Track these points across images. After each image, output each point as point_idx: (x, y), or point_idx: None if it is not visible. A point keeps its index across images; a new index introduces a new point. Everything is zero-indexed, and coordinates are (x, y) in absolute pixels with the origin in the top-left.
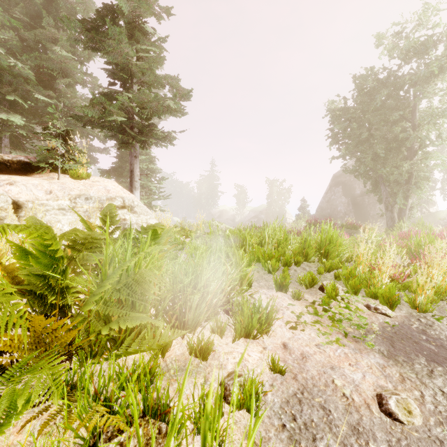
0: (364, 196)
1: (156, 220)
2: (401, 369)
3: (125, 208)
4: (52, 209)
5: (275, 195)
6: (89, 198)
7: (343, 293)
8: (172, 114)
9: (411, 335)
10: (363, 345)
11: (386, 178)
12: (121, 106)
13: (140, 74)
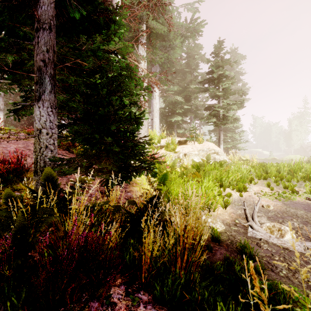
0: None
1: (227, 158)
2: (284, 206)
3: (215, 153)
4: (193, 155)
5: None
6: (203, 150)
7: (303, 193)
8: (237, 108)
9: None
10: (280, 201)
11: None
12: (214, 113)
13: (222, 96)
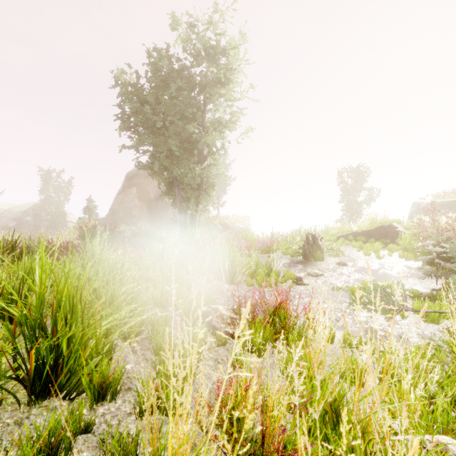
0: (158, 201)
1: None
2: None
3: None
4: None
5: (50, 190)
6: None
7: None
8: None
9: None
10: None
11: (181, 180)
12: None
13: None
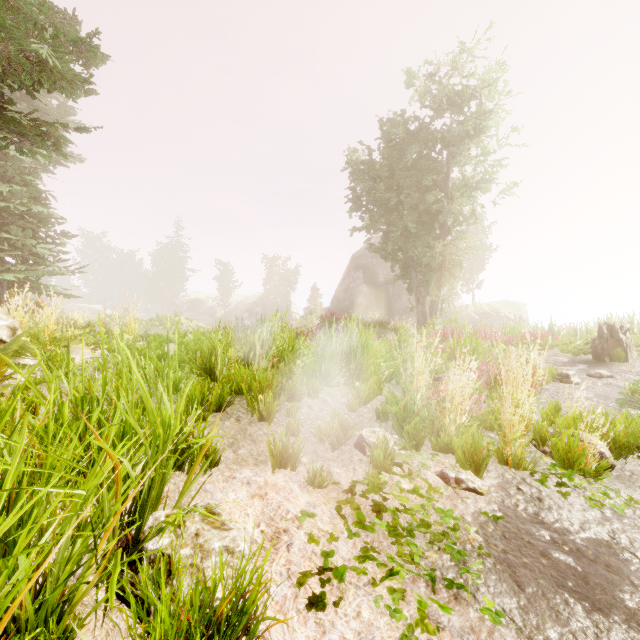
0: (389, 285)
1: None
2: None
3: None
4: None
5: (276, 279)
6: None
7: (398, 451)
8: (58, 85)
9: (527, 535)
10: (472, 605)
11: (418, 261)
12: None
13: None
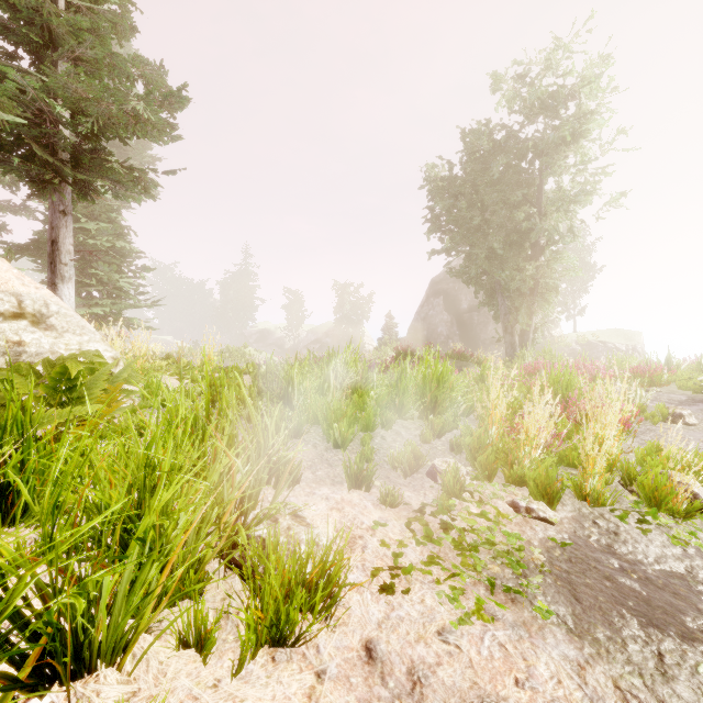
0: (473, 312)
1: (104, 345)
2: (612, 665)
3: (23, 318)
4: None
5: (348, 307)
6: None
7: (470, 480)
8: (149, 134)
9: (595, 562)
10: (527, 608)
11: (505, 286)
12: (20, 96)
13: (71, 39)
